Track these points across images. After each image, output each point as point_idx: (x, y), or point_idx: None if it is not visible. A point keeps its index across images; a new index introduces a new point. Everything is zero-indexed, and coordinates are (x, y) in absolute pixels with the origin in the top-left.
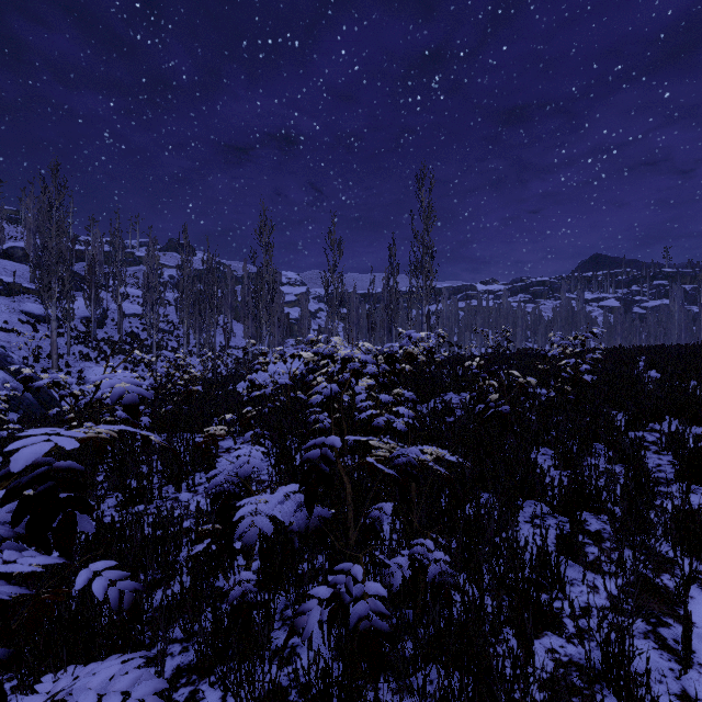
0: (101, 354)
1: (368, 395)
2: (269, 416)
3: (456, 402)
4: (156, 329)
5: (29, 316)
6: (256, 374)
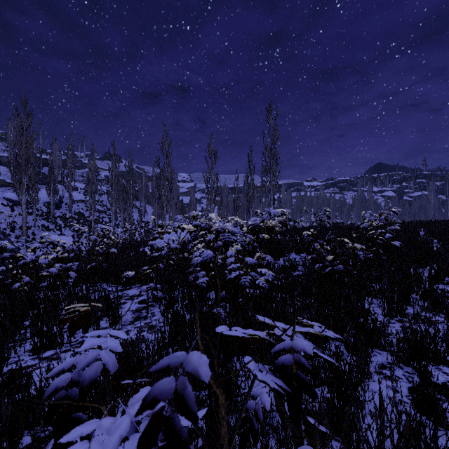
0: (57, 226)
1: (236, 258)
2: (164, 271)
3: (298, 260)
4: (93, 210)
5: (9, 201)
6: (158, 240)
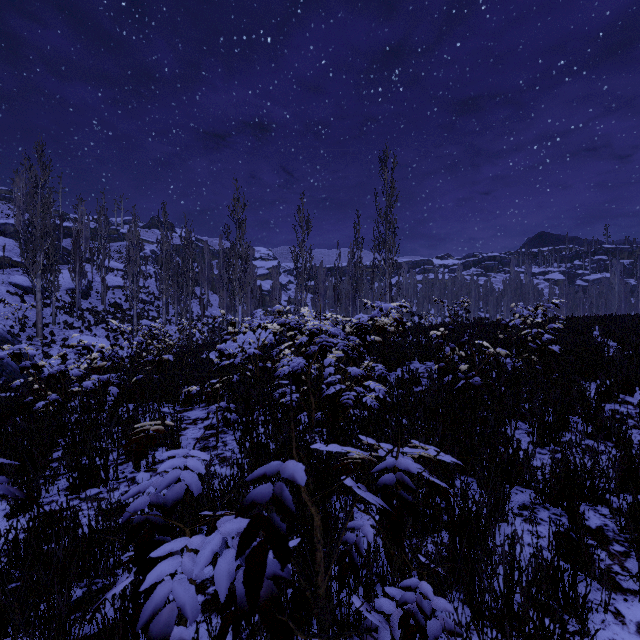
0: (85, 323)
1: (336, 367)
2: (237, 385)
3: (422, 370)
4: (136, 300)
5: (17, 287)
6: (228, 342)
